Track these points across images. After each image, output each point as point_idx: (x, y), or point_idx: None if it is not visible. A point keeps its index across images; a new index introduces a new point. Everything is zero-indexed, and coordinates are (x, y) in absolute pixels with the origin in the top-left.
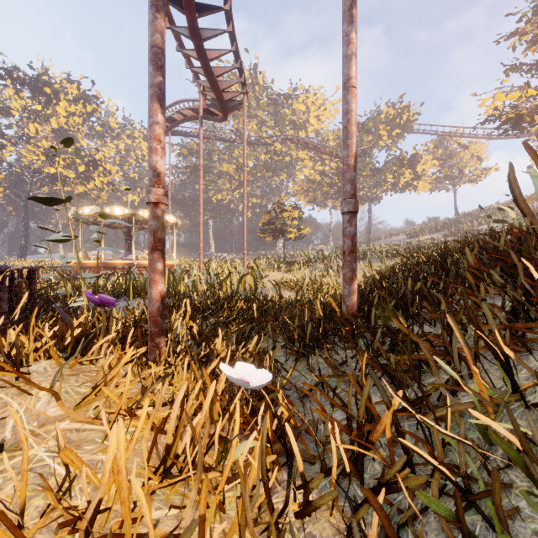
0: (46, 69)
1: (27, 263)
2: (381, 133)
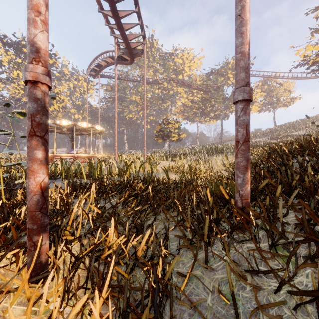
0: (24, 37)
1: (12, 156)
2: (229, 75)
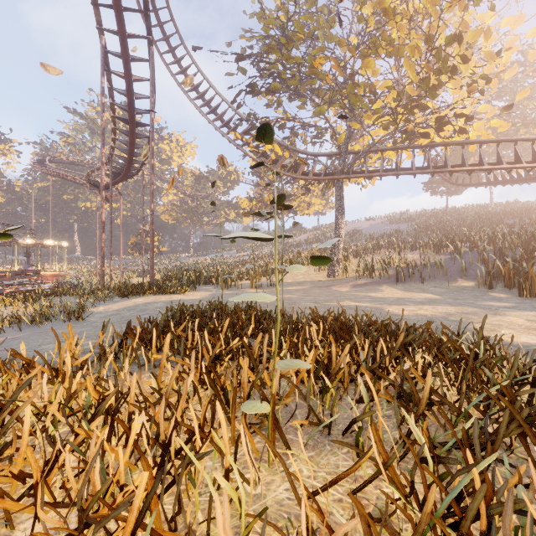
0: None
1: None
2: (218, 184)
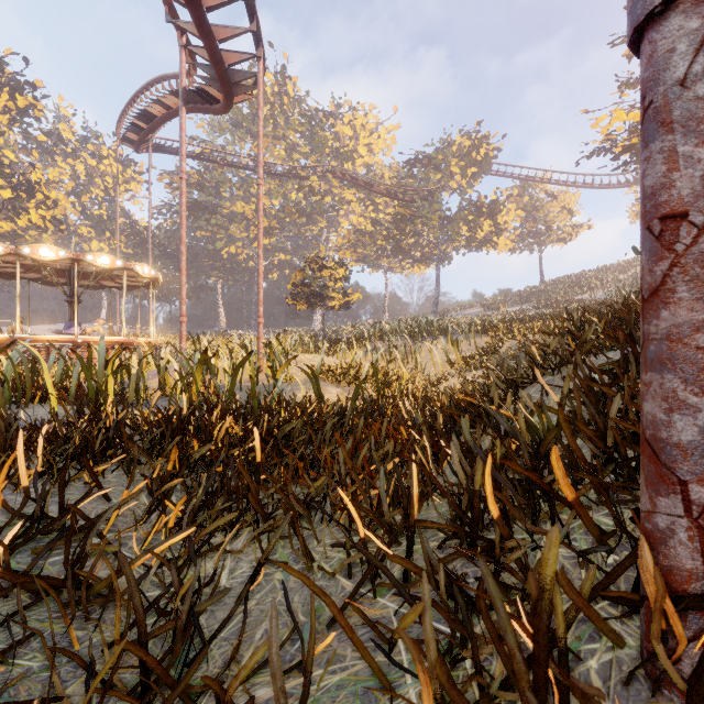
0: None
1: None
2: (453, 170)
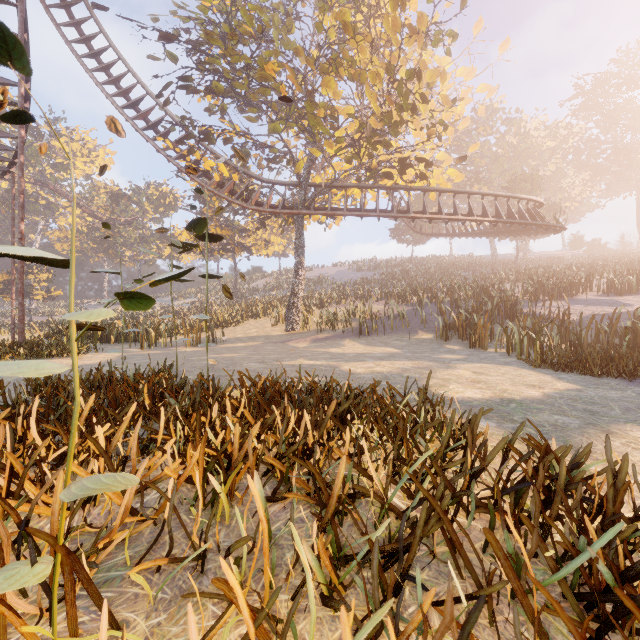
0: None
1: None
2: (147, 208)
